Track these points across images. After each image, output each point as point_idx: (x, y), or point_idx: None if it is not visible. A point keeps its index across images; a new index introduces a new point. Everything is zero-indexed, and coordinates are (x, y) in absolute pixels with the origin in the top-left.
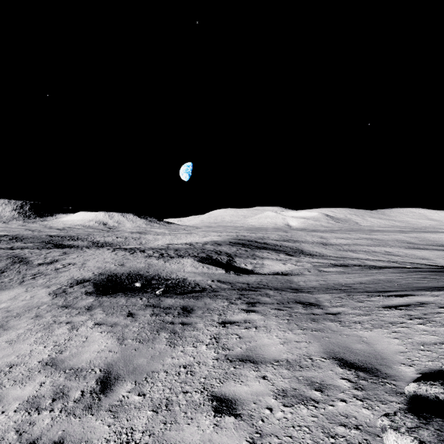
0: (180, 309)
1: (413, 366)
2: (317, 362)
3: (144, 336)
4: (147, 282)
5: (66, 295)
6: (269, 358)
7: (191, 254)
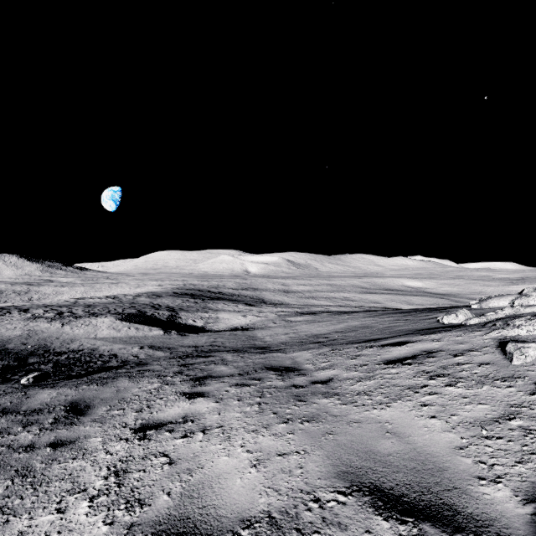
0: (63, 409)
1: (502, 482)
2: (332, 509)
3: None
4: (17, 362)
5: None
6: (230, 516)
7: (112, 310)
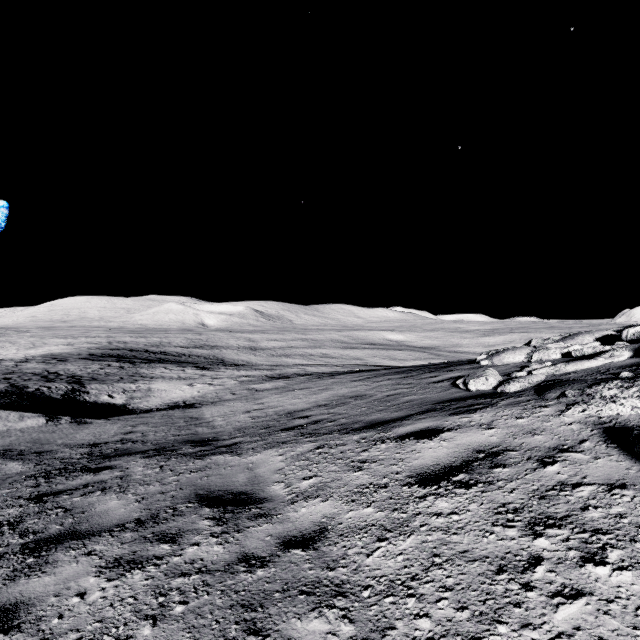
0: None
1: None
2: None
3: None
4: None
5: None
6: None
7: None
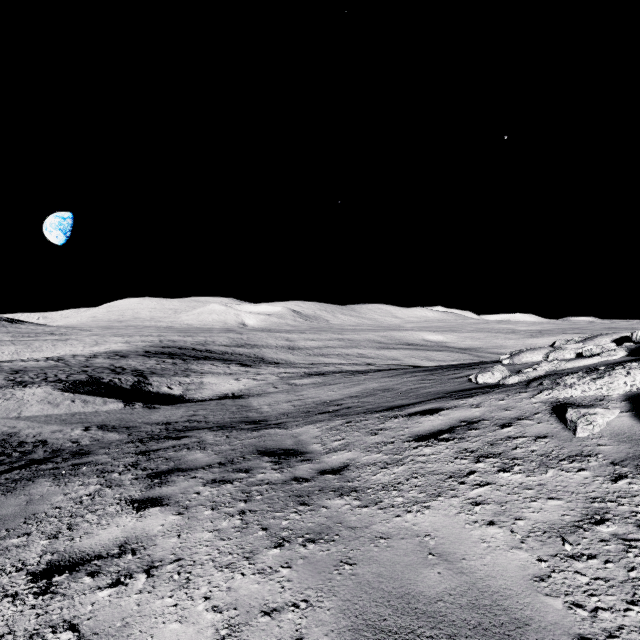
0: None
1: None
2: None
3: None
4: None
5: None
6: None
7: (50, 377)
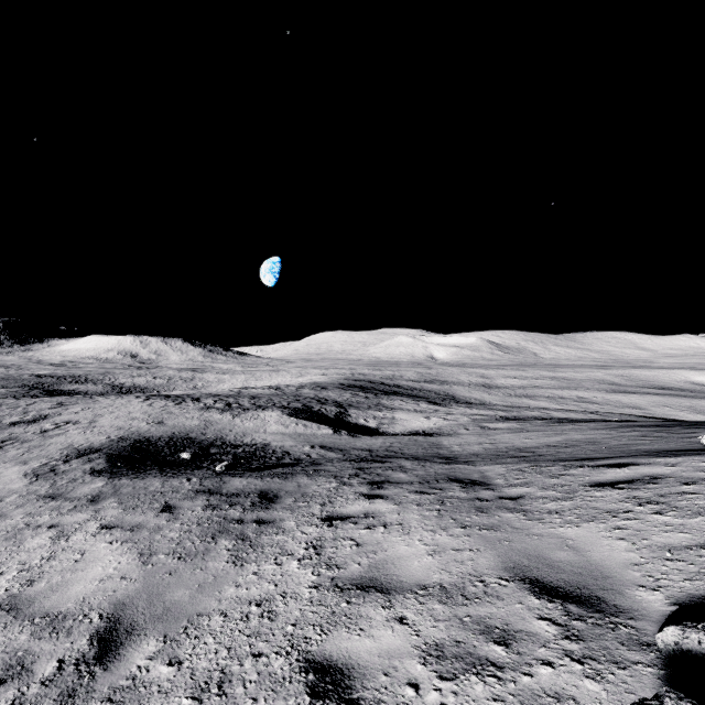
0: (256, 495)
1: (659, 590)
2: (493, 587)
3: (189, 546)
4: (202, 451)
5: (56, 477)
6: (409, 582)
7: (277, 403)
